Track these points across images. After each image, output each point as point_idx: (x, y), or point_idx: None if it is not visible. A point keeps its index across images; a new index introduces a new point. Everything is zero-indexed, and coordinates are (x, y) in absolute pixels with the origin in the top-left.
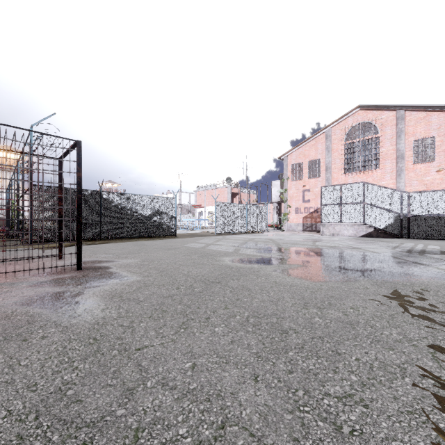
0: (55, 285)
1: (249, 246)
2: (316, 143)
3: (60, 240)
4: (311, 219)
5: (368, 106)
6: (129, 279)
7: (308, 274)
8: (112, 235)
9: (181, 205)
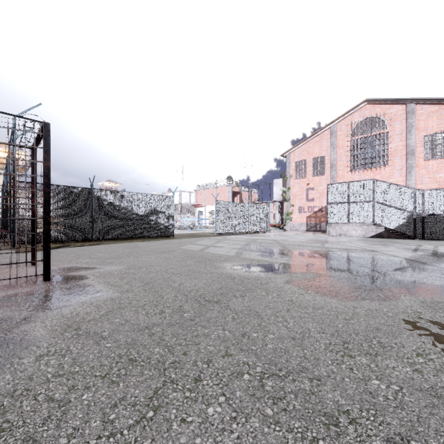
0: (1, 306)
1: (252, 248)
2: (320, 139)
3: (34, 243)
4: (315, 218)
5: (375, 100)
6: (102, 297)
7: (330, 288)
8: (105, 236)
9: (181, 204)
